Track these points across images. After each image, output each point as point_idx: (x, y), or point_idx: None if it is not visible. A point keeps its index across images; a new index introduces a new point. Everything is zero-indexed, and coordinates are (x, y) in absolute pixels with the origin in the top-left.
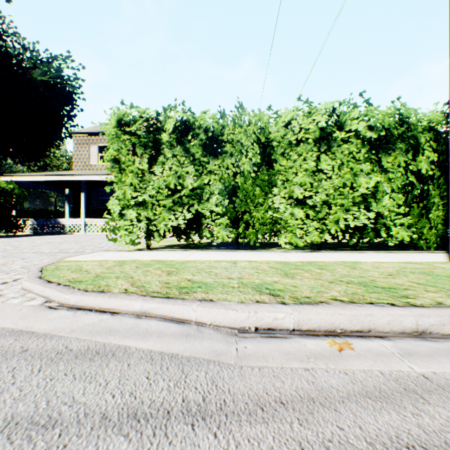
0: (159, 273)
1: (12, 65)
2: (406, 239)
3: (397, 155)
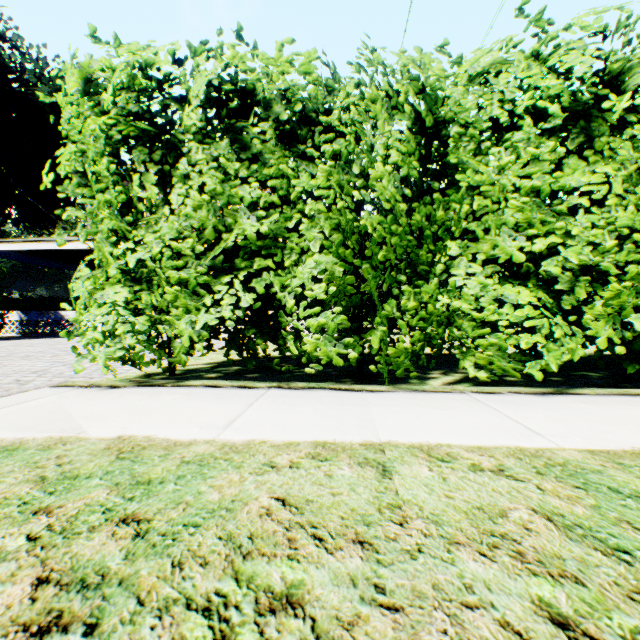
0: None
1: (6, 80)
2: None
3: None
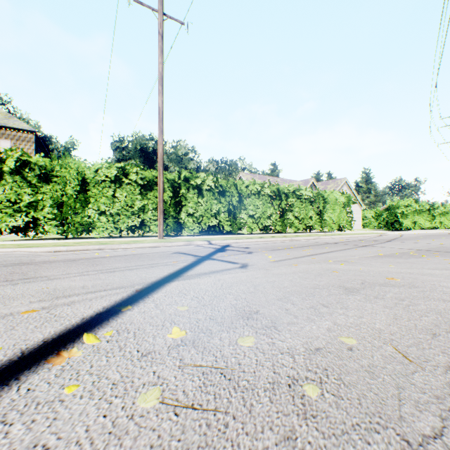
0: (13, 246)
1: None
2: (157, 231)
3: (156, 192)
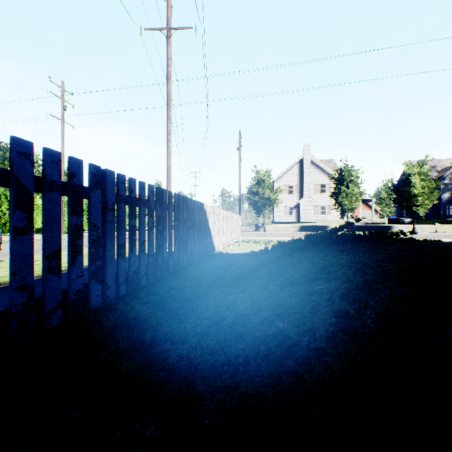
0: None
1: None
2: None
3: None
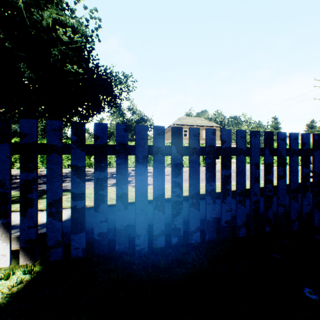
0: None
1: (102, 76)
2: None
3: None
